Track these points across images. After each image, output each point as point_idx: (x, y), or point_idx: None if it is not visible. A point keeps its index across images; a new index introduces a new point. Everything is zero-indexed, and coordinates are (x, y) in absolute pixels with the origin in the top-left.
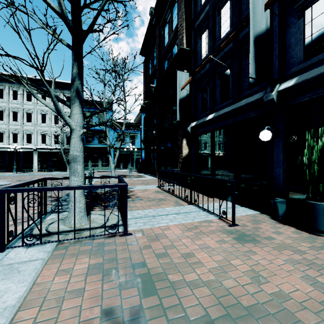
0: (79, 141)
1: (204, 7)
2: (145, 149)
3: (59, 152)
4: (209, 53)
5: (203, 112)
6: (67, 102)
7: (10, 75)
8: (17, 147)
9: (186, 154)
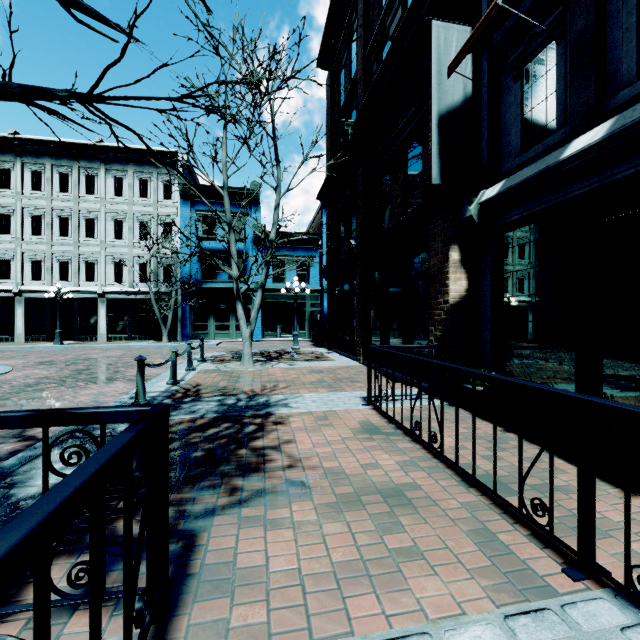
0: None
1: None
2: (330, 289)
3: (150, 299)
4: None
5: (532, 145)
6: None
7: (54, 141)
8: (63, 288)
9: (458, 296)
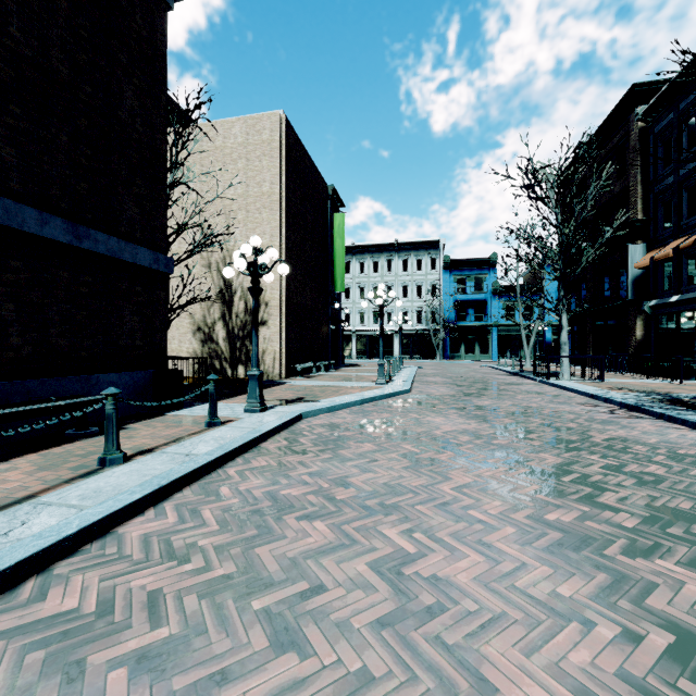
0: (566, 334)
1: (666, 177)
2: None
3: (423, 333)
4: (673, 230)
5: (666, 290)
6: (556, 311)
7: (373, 244)
8: (386, 329)
9: (640, 337)
